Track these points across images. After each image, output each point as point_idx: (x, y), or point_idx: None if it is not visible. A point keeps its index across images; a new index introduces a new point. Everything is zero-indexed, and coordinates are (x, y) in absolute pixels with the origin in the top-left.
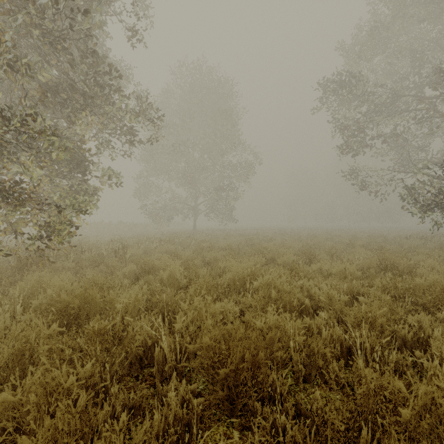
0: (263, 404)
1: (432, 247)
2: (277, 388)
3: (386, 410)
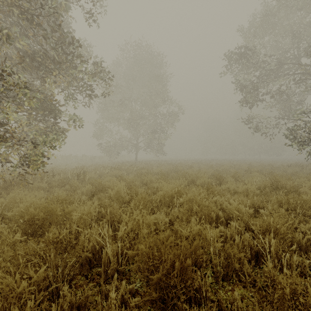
0: (190, 301)
1: (307, 172)
2: (203, 293)
3: (294, 308)
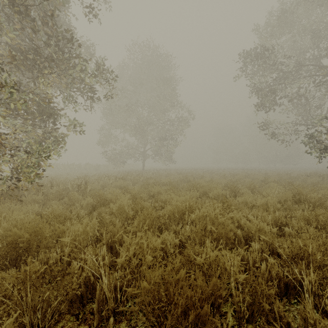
0: None
1: None
2: None
3: None
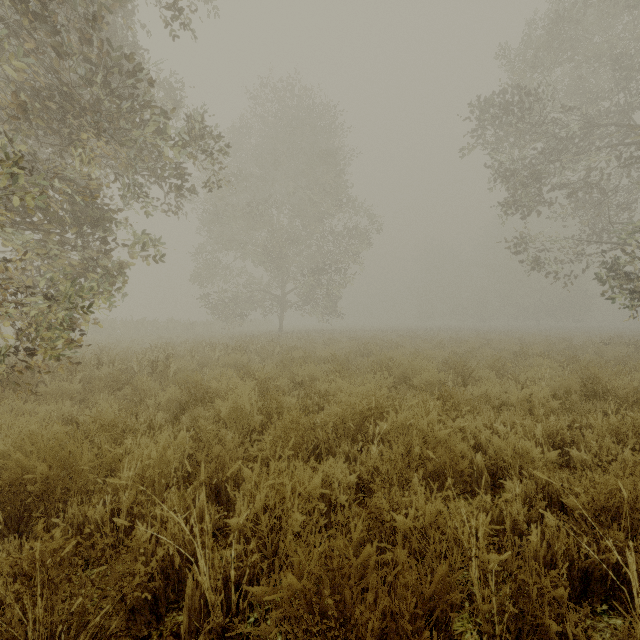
0: None
1: None
2: None
3: None
